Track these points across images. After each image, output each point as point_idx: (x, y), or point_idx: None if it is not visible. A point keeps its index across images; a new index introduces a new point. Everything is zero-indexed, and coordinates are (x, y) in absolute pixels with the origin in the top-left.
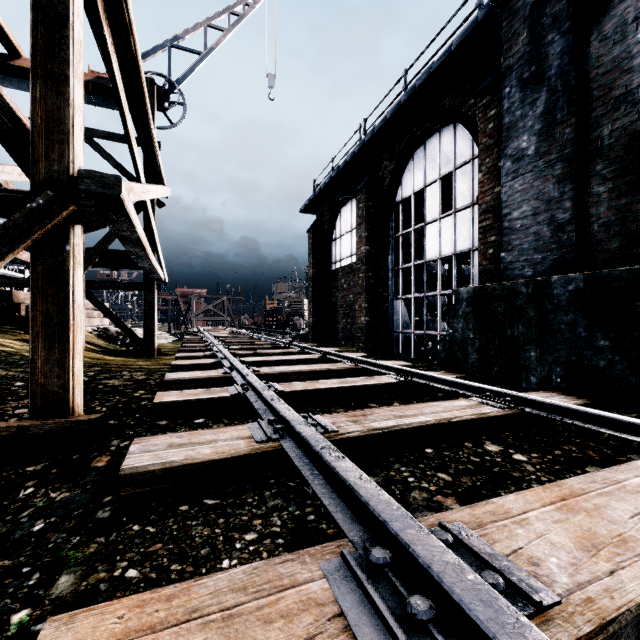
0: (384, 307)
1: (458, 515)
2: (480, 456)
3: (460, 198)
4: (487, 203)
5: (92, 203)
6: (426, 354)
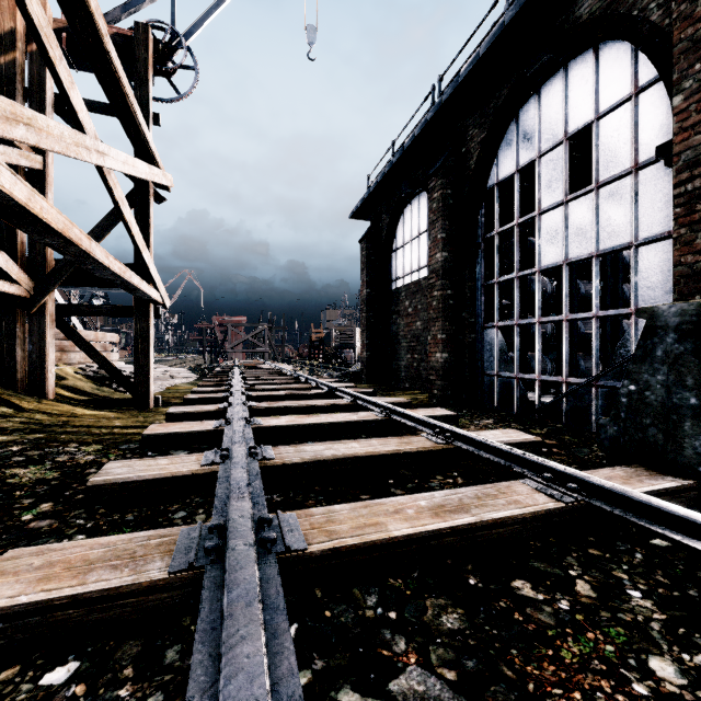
0: (469, 339)
1: None
2: None
3: (608, 163)
4: (697, 147)
5: None
6: (541, 411)
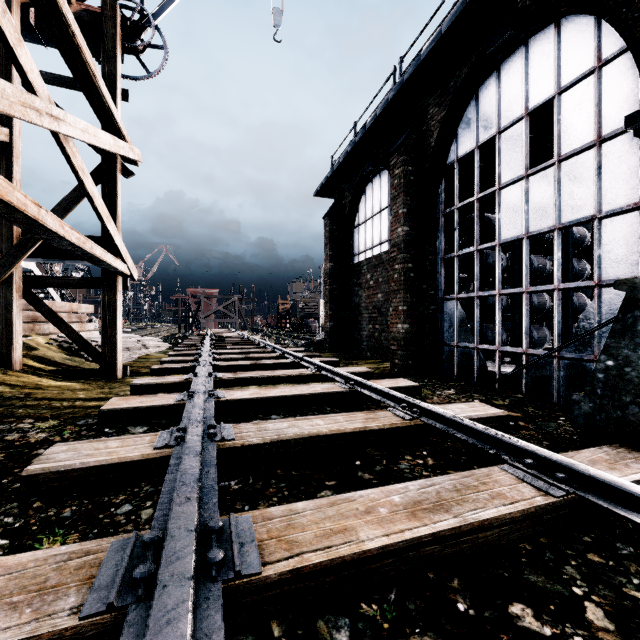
0: (430, 310)
1: None
2: None
3: (570, 137)
4: None
5: None
6: (501, 381)
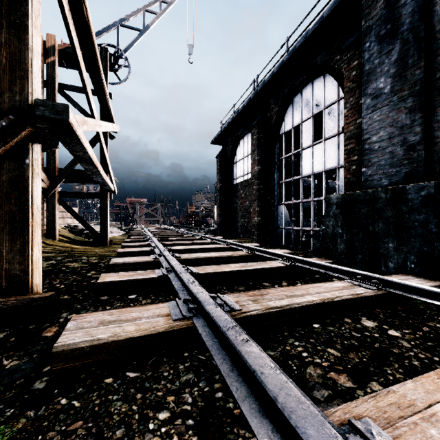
0: (271, 210)
1: (364, 407)
2: (360, 331)
3: (328, 129)
4: (351, 131)
5: (46, 126)
6: (302, 244)
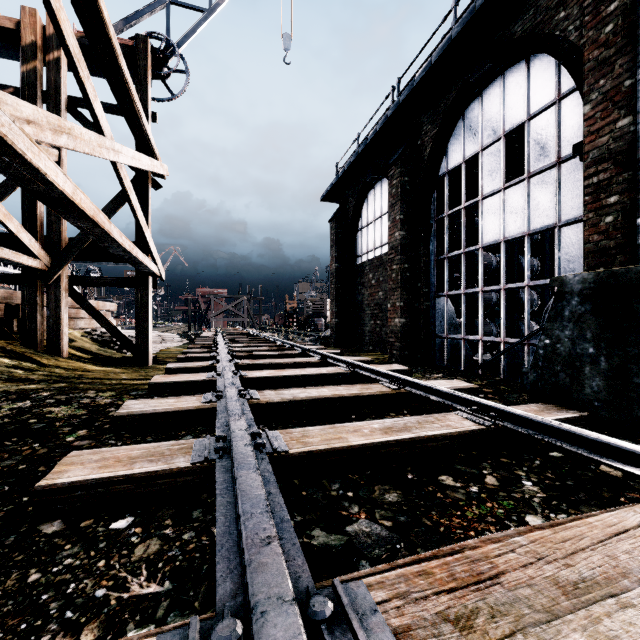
0: (424, 306)
1: None
2: None
3: (537, 157)
4: (601, 147)
5: None
6: (483, 367)
